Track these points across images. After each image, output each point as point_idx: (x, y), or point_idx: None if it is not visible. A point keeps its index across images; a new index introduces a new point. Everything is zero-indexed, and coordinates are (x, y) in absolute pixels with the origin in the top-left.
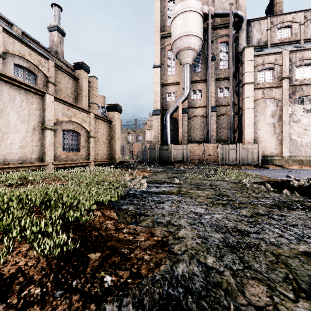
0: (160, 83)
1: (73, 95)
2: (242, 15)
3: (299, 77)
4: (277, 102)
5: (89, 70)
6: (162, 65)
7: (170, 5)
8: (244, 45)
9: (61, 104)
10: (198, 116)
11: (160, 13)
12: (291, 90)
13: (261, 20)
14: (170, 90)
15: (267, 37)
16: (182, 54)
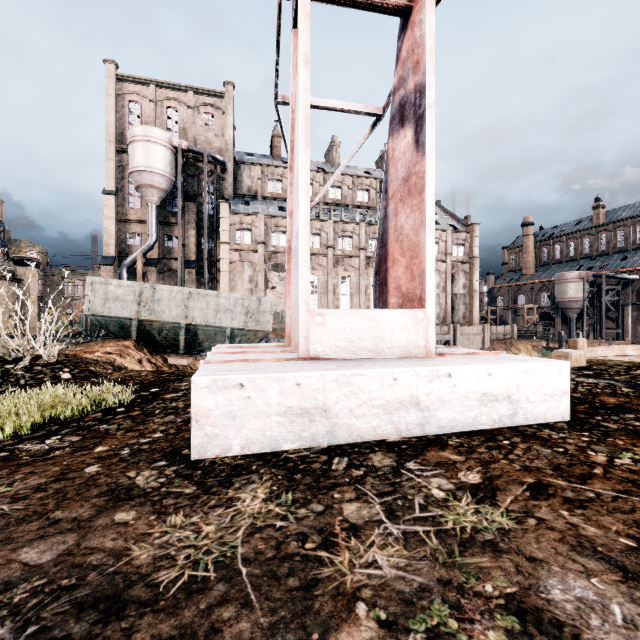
0: (115, 218)
1: None
2: (222, 161)
3: (275, 243)
4: (255, 267)
5: None
6: (119, 192)
7: (133, 107)
8: (231, 191)
9: None
10: (175, 271)
11: (116, 115)
12: (267, 256)
13: (252, 166)
14: (132, 230)
15: (258, 187)
16: (145, 191)
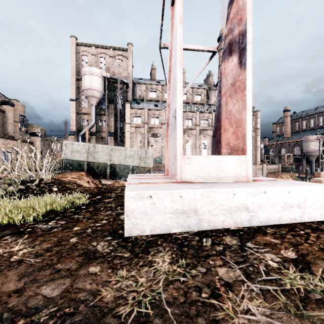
0: (76, 112)
1: (0, 123)
2: (126, 82)
3: (153, 123)
4: (143, 135)
5: (14, 105)
6: (77, 99)
7: (84, 58)
8: (131, 97)
9: (2, 139)
10: (103, 137)
11: (76, 62)
12: (149, 130)
13: (141, 84)
14: (84, 118)
15: (144, 95)
16: (89, 99)
